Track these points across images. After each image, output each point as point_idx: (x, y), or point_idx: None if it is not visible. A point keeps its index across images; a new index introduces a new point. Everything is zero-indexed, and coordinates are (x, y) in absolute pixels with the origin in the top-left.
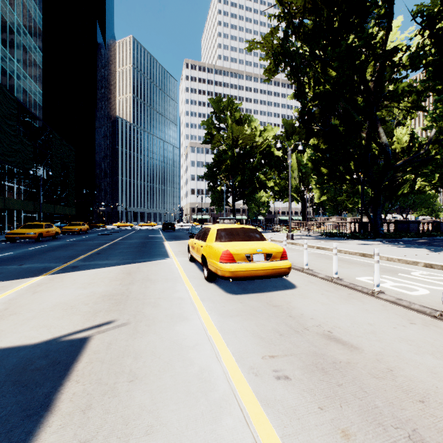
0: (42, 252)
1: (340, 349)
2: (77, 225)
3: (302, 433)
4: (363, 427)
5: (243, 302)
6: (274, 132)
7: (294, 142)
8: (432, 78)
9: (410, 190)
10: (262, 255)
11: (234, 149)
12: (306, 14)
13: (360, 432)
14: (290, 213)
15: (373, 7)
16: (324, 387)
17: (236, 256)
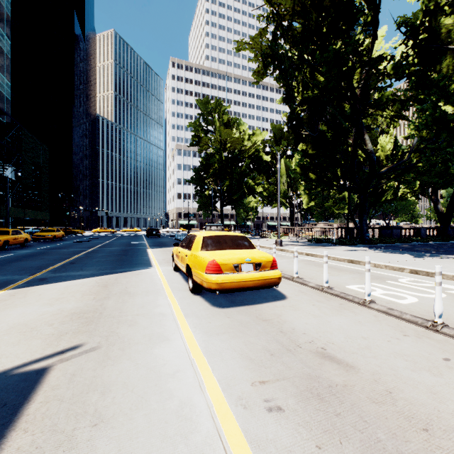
0: (6, 262)
1: (336, 369)
2: (51, 231)
3: None
4: None
5: (231, 317)
6: (263, 136)
7: (283, 148)
8: (415, 87)
9: (393, 197)
10: (251, 264)
11: (222, 153)
12: (295, 17)
13: None
14: (279, 219)
15: (360, 14)
16: (321, 419)
17: (223, 266)
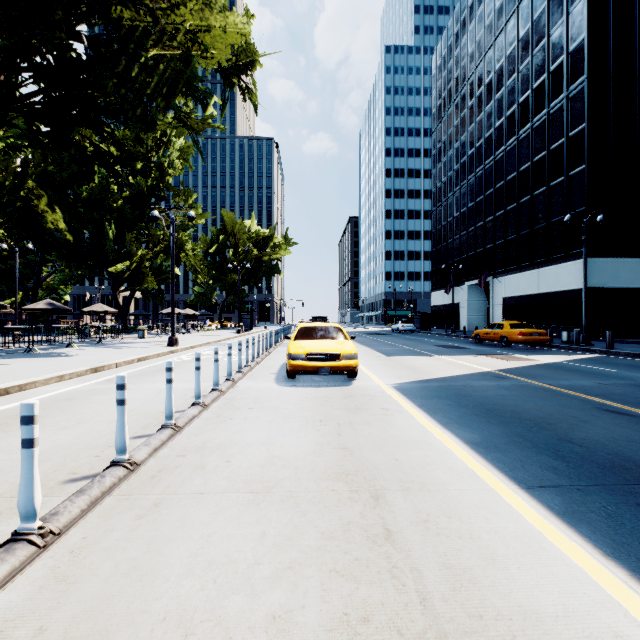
0: None
1: None
2: None
3: None
4: None
5: None
6: None
7: None
8: None
9: None
10: None
11: None
12: None
13: None
14: None
15: None
16: None
17: None
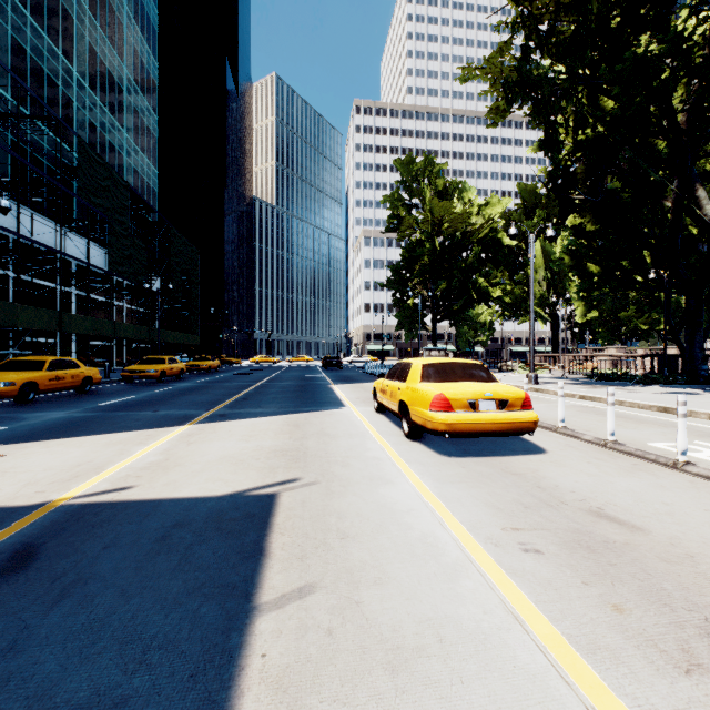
0: (172, 396)
1: (615, 528)
2: (205, 360)
3: (561, 602)
4: (642, 605)
5: (467, 467)
6: (503, 207)
7: (538, 222)
8: None
9: None
10: (493, 401)
11: (435, 239)
12: (560, 14)
13: (637, 609)
14: (532, 341)
15: None
16: (590, 565)
17: (454, 402)
